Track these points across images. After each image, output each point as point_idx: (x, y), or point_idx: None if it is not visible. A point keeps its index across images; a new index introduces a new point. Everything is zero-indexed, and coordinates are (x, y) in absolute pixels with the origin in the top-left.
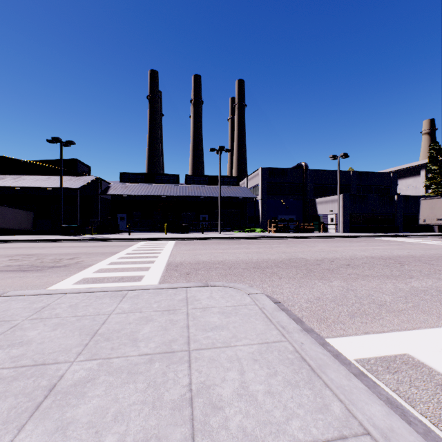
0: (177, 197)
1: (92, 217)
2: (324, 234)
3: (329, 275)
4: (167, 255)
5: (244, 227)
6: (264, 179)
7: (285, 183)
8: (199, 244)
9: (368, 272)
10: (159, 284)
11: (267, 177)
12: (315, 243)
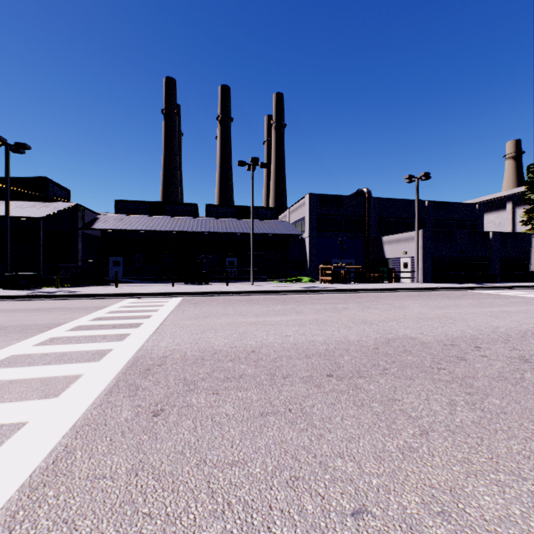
0: (194, 234)
1: (68, 262)
2: (400, 285)
3: None
4: (149, 331)
5: (286, 275)
6: (314, 209)
7: (341, 215)
8: (218, 303)
9: None
10: None
11: (317, 208)
12: (400, 300)
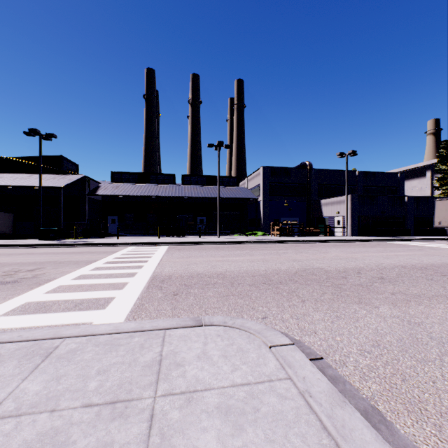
0: (172, 198)
1: (79, 220)
2: (332, 238)
3: (368, 296)
4: (154, 264)
5: (245, 230)
6: (266, 178)
7: (288, 183)
8: (195, 249)
9: (415, 290)
10: (121, 323)
11: (269, 177)
12: (326, 248)
